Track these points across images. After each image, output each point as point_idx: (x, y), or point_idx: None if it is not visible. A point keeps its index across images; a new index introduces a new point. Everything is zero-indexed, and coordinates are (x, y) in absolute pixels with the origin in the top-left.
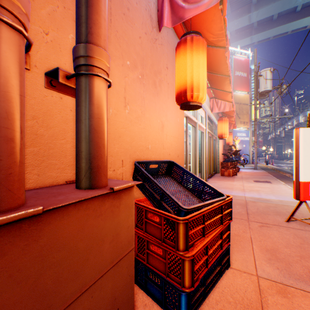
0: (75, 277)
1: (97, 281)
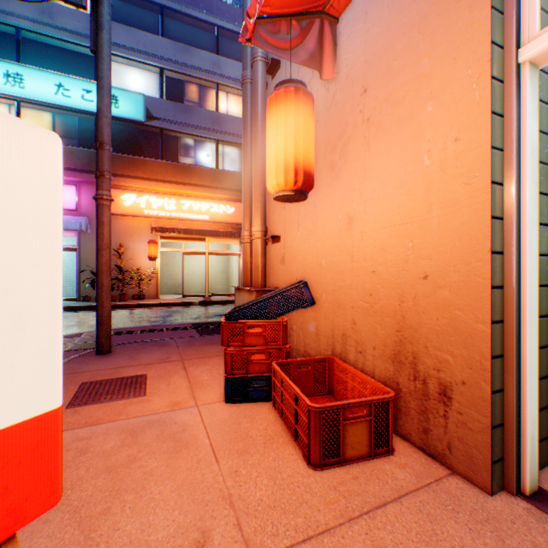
0: None
1: None
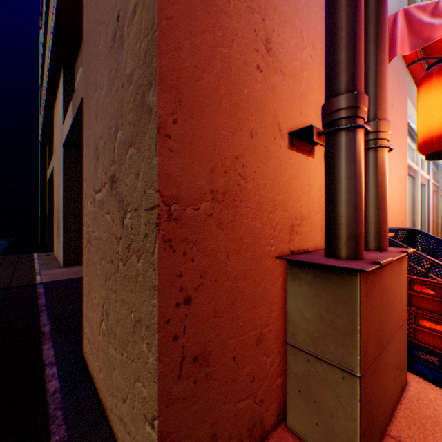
0: (388, 321)
1: (393, 333)
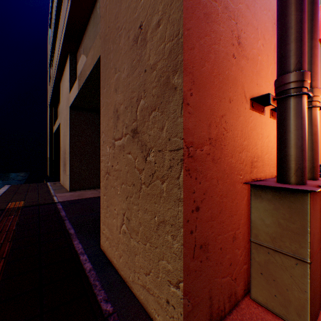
0: None
1: None
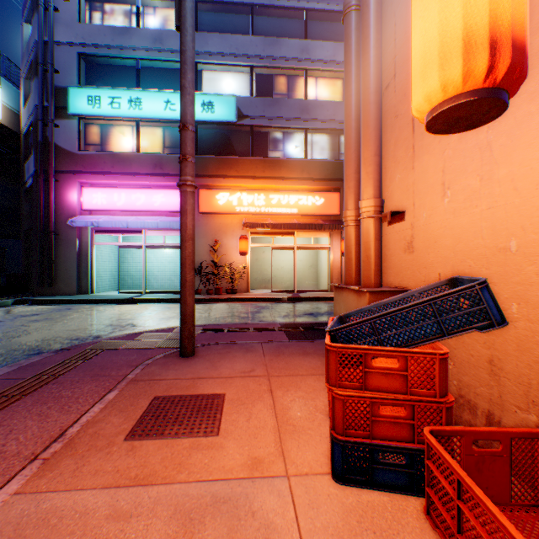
0: None
1: None
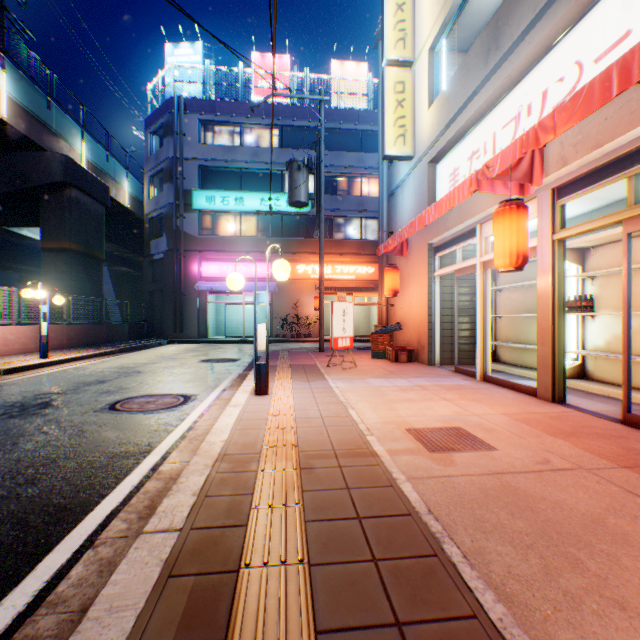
0: None
1: None
